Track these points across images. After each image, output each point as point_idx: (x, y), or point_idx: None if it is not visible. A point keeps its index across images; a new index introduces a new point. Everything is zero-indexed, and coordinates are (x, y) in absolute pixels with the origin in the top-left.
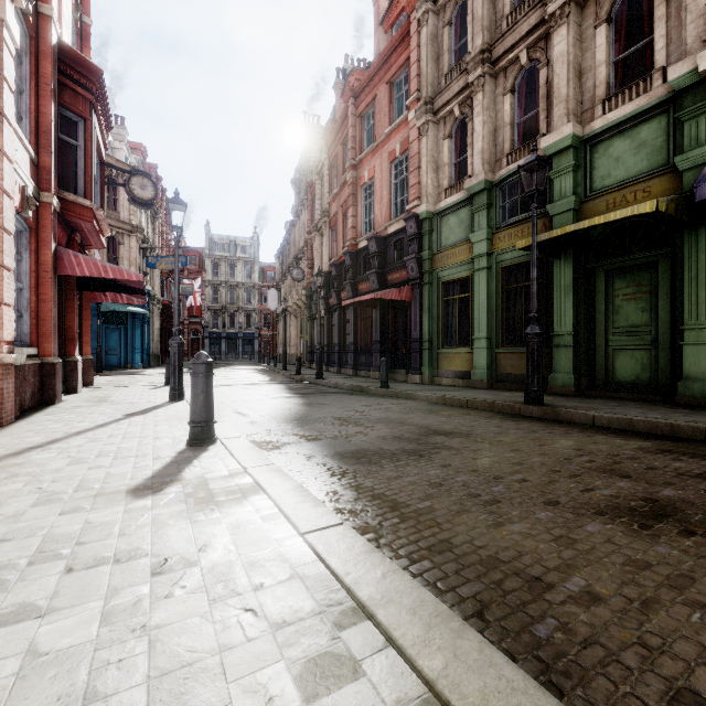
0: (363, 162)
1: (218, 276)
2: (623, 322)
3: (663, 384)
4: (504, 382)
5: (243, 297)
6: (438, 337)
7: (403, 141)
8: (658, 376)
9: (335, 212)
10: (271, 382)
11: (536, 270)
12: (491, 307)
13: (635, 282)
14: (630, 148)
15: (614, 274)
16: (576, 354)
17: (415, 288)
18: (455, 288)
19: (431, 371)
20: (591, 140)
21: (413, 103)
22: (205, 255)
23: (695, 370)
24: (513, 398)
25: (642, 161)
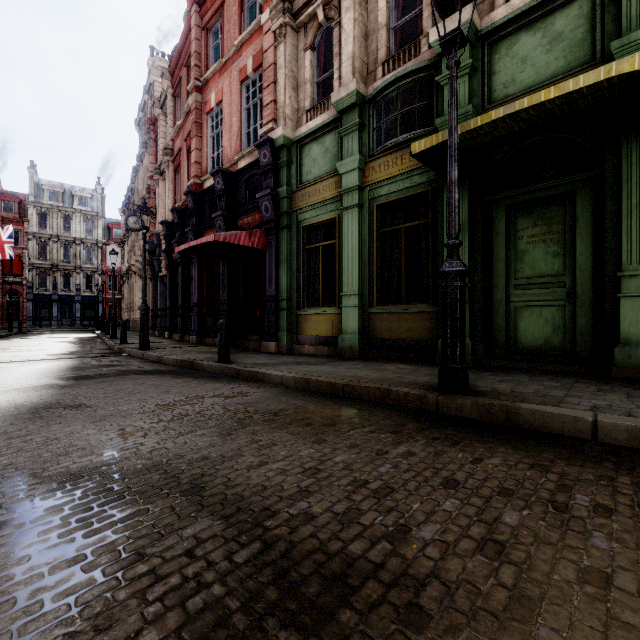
0: (209, 84)
1: (48, 228)
2: (529, 271)
3: (583, 350)
4: (379, 349)
5: (81, 255)
6: (298, 294)
7: (256, 54)
8: (574, 340)
9: (179, 148)
10: (67, 356)
11: (457, 168)
12: (363, 255)
13: (545, 220)
14: (541, 43)
15: (518, 210)
16: (471, 313)
17: (270, 233)
18: (318, 235)
19: (290, 336)
20: (491, 36)
21: (267, 1)
22: (28, 202)
23: (638, 331)
24: (407, 377)
25: (557, 60)
